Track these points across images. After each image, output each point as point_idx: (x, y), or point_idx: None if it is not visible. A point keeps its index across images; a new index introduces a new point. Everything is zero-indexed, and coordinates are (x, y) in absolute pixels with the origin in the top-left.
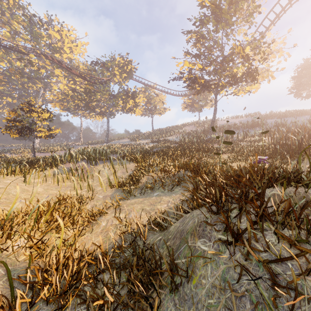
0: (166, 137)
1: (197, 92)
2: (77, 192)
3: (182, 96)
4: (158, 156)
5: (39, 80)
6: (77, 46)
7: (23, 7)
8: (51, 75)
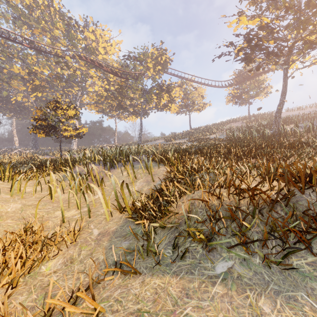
0: (207, 135)
1: (256, 67)
2: (63, 216)
3: (227, 86)
4: (203, 156)
5: (76, 84)
6: (112, 46)
7: (63, 15)
8: (86, 76)
